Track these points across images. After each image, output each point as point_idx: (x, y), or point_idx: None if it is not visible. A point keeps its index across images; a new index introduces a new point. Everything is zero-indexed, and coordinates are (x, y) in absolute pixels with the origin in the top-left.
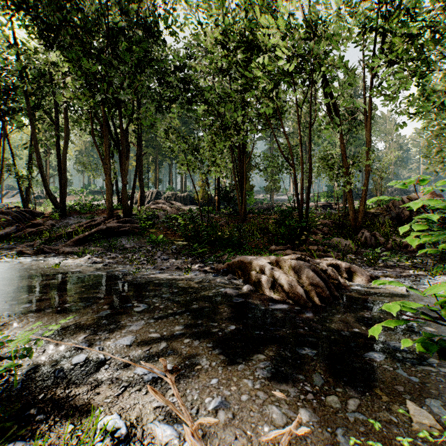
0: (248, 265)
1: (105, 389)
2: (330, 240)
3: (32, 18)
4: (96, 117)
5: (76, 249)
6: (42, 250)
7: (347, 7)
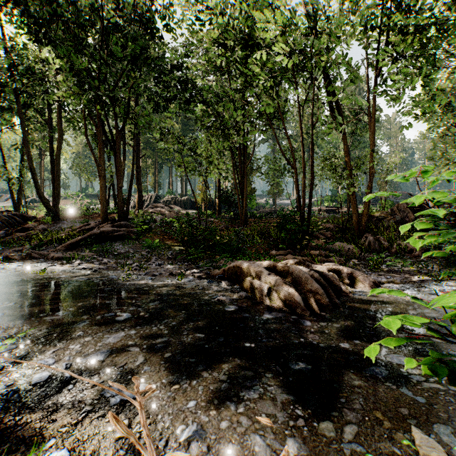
0: (244, 271)
1: (63, 415)
2: (333, 245)
3: (21, 11)
4: (90, 116)
5: (66, 254)
6: (30, 255)
7: (350, 1)
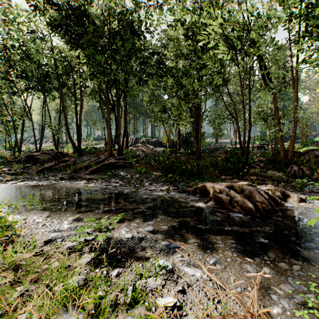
0: (211, 188)
1: (149, 251)
2: (266, 172)
3: (64, 31)
4: (101, 91)
5: (92, 176)
6: (73, 177)
7: (280, 3)
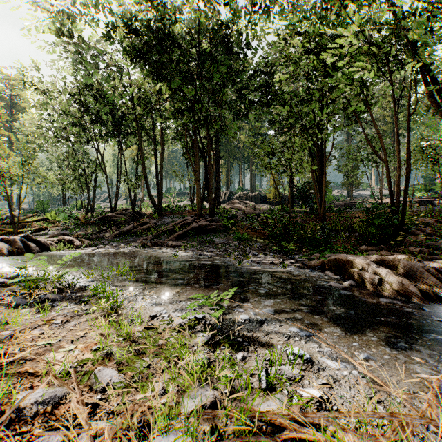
0: (348, 263)
1: (274, 337)
2: (436, 242)
3: (145, 61)
4: (188, 132)
5: (179, 243)
6: (156, 243)
7: None
